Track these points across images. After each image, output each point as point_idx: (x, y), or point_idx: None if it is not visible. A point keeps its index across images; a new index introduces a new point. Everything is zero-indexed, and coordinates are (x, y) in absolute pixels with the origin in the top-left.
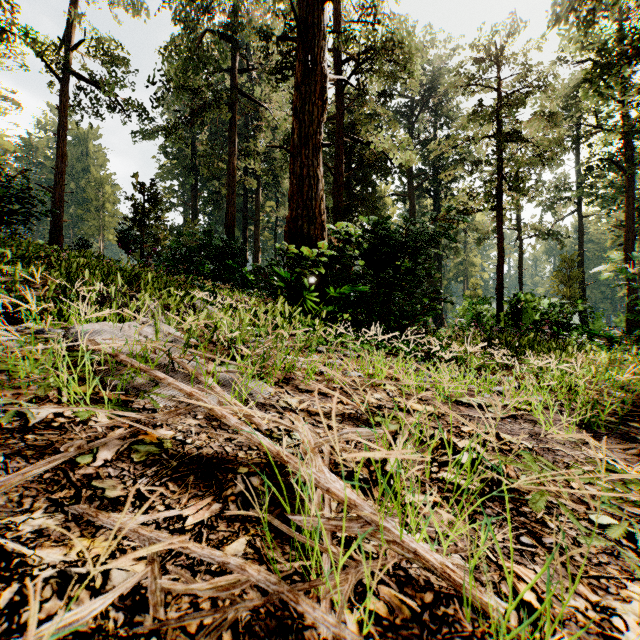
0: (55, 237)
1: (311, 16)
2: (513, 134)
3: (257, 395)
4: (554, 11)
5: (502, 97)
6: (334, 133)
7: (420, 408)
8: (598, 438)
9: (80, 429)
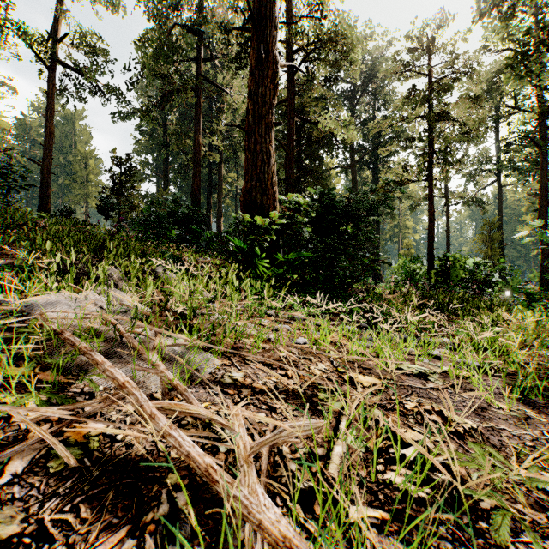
0: (44, 204)
1: (264, 9)
2: (442, 114)
3: (203, 370)
4: (478, 7)
5: (433, 82)
6: (286, 114)
7: (363, 380)
8: (537, 410)
9: (0, 427)
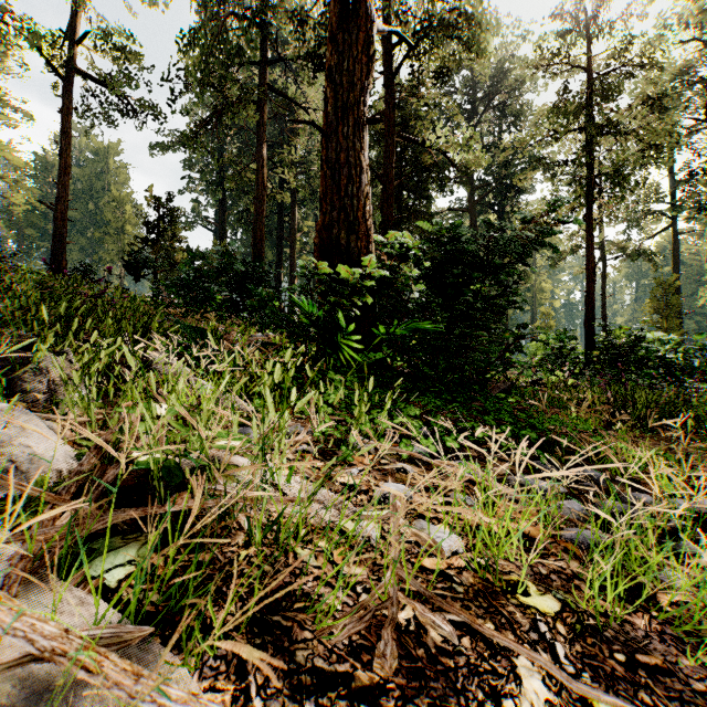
0: (57, 262)
1: None
2: (608, 126)
3: None
4: None
5: (593, 81)
6: (382, 134)
7: None
8: None
9: None
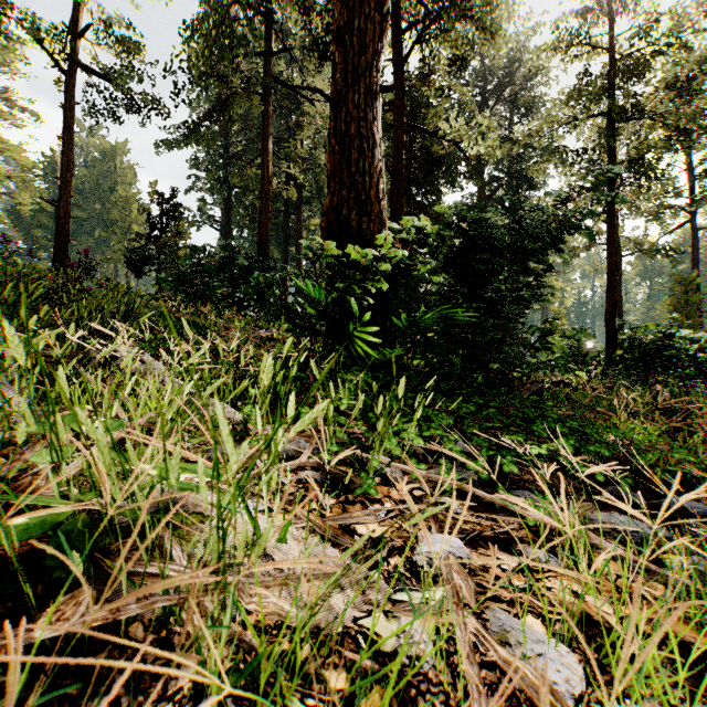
0: (59, 259)
1: None
2: (631, 112)
3: None
4: None
5: (614, 65)
6: (391, 126)
7: None
8: None
9: None
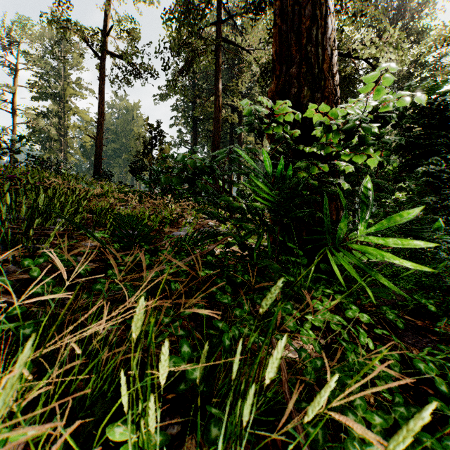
0: (96, 171)
1: None
2: None
3: None
4: None
5: None
6: None
7: None
8: None
9: None
